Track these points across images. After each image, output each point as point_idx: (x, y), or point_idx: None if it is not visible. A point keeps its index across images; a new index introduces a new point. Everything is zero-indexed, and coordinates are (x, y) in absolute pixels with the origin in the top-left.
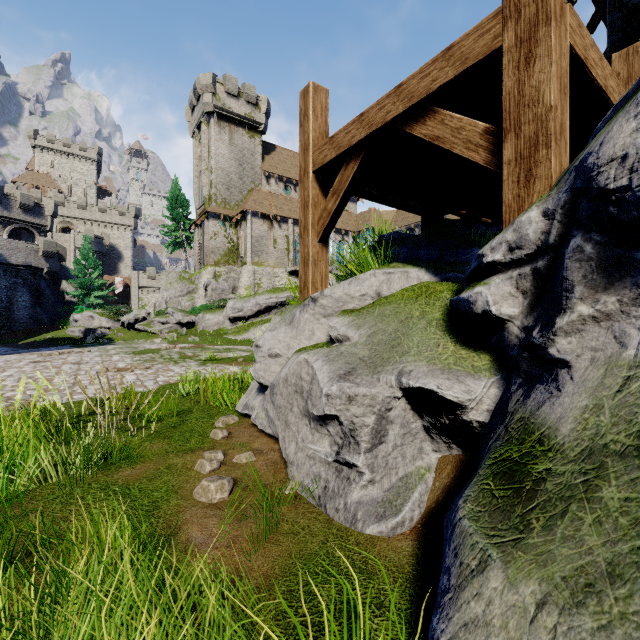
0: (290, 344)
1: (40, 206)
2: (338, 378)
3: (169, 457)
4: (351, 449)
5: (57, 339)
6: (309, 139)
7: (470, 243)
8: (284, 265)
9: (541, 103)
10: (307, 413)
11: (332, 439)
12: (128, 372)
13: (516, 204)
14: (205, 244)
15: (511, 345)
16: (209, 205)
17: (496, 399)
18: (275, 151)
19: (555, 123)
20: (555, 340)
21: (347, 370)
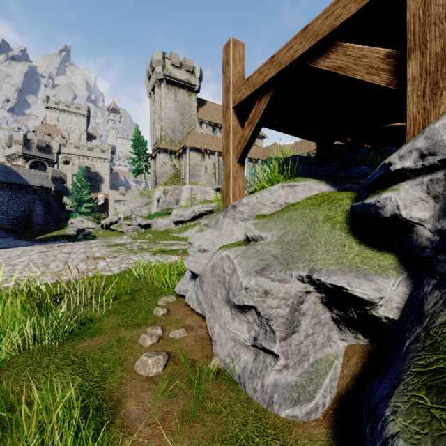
0: (215, 242)
1: (50, 147)
2: (255, 273)
3: (120, 331)
4: (267, 336)
5: (59, 236)
6: (230, 82)
7: (358, 162)
8: (212, 184)
9: None
10: (228, 300)
11: (250, 325)
12: (101, 260)
13: (421, 116)
14: (158, 170)
15: (421, 247)
16: (160, 143)
17: (405, 297)
18: (206, 104)
19: None
20: None
21: (263, 266)
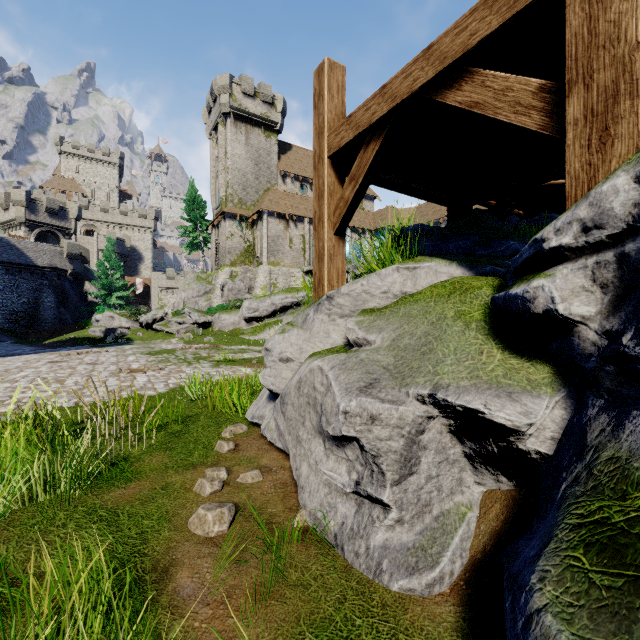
0: (303, 347)
1: (65, 210)
2: (358, 391)
3: (168, 474)
4: (374, 480)
5: (79, 339)
6: (324, 121)
7: (504, 234)
8: (300, 265)
9: (623, 41)
10: (321, 430)
11: (350, 465)
12: (140, 373)
13: (586, 174)
14: (222, 244)
15: (584, 354)
16: (226, 206)
17: (563, 423)
18: (291, 150)
19: None
20: None
21: (368, 381)
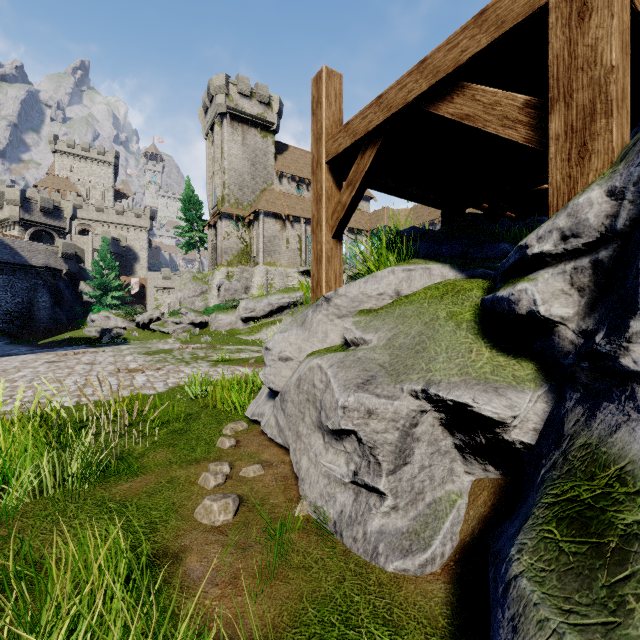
0: (302, 347)
1: (59, 209)
2: (355, 388)
3: (172, 468)
4: (371, 470)
5: (75, 339)
6: (322, 128)
7: (496, 238)
8: (296, 265)
9: (599, 64)
10: (320, 425)
11: (349, 456)
12: (139, 373)
13: (566, 186)
14: (218, 244)
15: (564, 352)
16: (222, 206)
17: (544, 416)
18: (287, 151)
19: (617, 87)
20: (630, 348)
21: (365, 378)
